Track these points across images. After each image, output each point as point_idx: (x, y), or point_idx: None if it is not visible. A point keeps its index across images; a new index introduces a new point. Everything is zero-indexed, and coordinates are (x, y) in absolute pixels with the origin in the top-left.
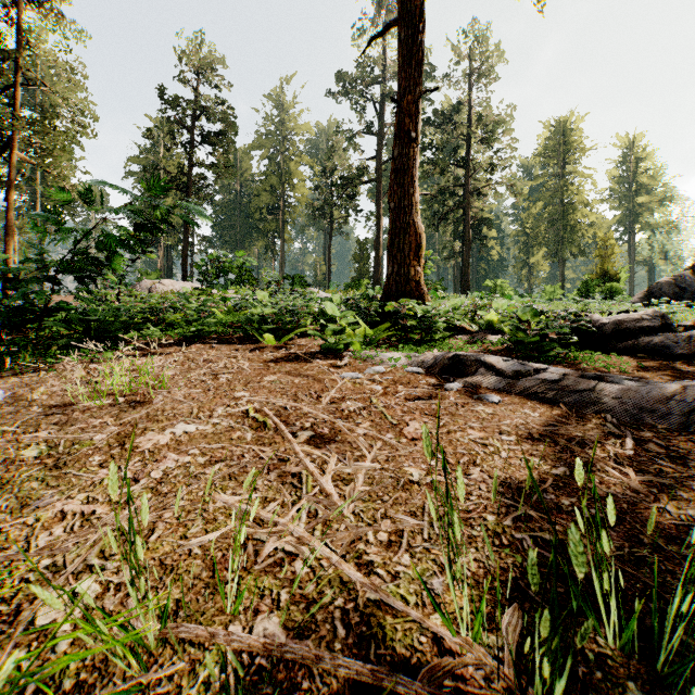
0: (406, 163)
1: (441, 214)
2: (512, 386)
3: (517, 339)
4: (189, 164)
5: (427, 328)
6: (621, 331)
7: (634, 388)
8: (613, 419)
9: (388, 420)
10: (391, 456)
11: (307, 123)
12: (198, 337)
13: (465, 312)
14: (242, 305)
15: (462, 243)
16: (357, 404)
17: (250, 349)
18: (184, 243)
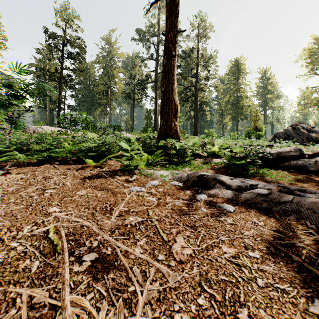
0: (170, 67)
1: (185, 99)
2: (237, 196)
3: (232, 163)
4: (61, 68)
5: (181, 155)
6: (281, 157)
7: (318, 201)
8: (312, 226)
9: (160, 235)
10: (162, 291)
11: (122, 52)
12: (47, 160)
13: (199, 145)
14: (82, 140)
15: (194, 112)
16: (137, 219)
17: (76, 168)
18: (58, 108)
